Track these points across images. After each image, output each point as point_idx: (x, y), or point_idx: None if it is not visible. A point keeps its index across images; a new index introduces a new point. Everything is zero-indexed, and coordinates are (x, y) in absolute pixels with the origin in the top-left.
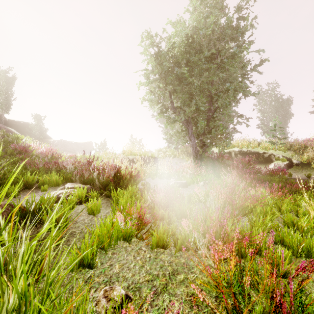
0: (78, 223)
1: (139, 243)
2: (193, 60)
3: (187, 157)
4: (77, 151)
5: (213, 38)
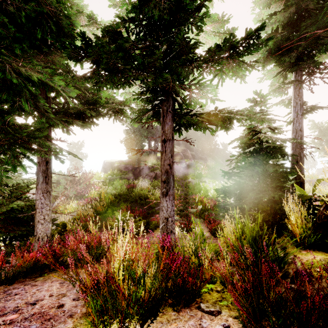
0: None
1: None
2: None
3: None
4: None
5: None
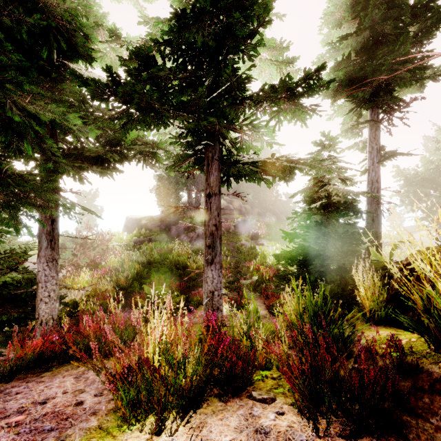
0: None
1: None
2: (436, 181)
3: None
4: None
5: None
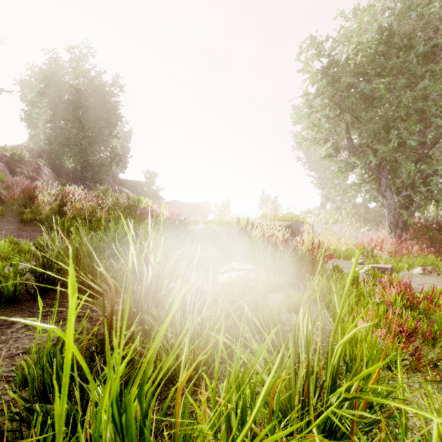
0: (285, 324)
1: (409, 375)
2: (394, 64)
3: (358, 222)
4: (192, 214)
5: (435, 19)
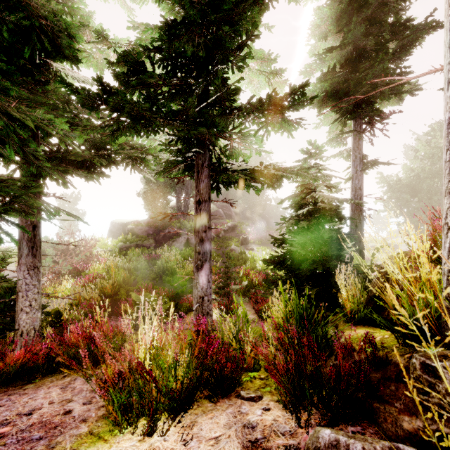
0: None
1: None
2: (416, 188)
3: None
4: None
5: (435, 171)
